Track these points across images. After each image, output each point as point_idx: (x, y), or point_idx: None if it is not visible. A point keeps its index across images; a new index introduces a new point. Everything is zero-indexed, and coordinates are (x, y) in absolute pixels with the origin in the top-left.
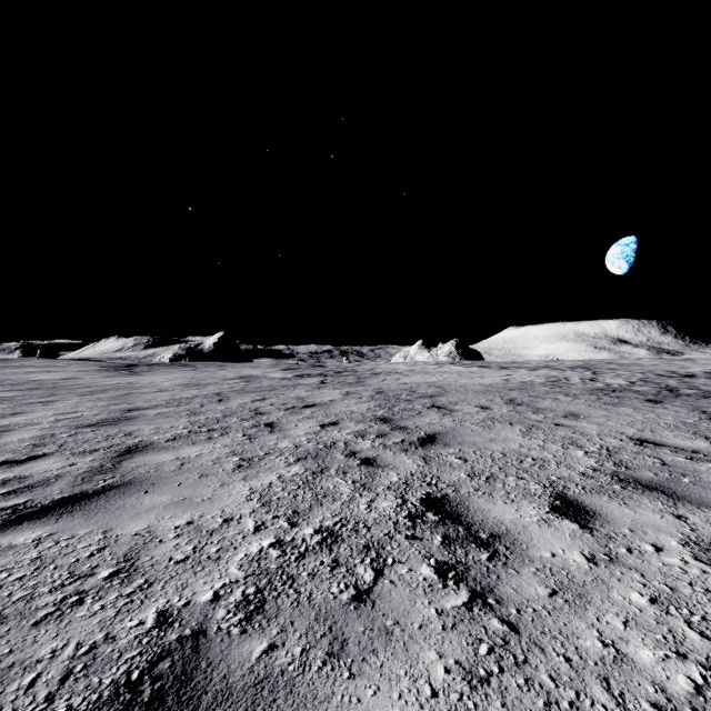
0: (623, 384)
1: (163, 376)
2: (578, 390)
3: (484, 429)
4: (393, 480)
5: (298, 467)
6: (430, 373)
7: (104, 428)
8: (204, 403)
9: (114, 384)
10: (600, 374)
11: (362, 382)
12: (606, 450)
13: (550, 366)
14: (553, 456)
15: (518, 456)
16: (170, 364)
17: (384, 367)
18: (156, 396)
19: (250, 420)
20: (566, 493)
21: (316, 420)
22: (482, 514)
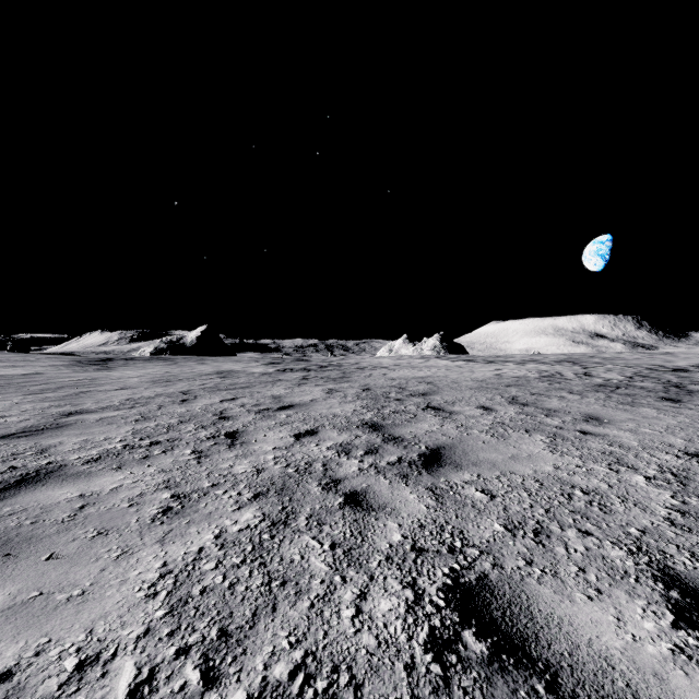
0: (622, 380)
1: (136, 371)
2: (579, 386)
3: (498, 440)
4: (394, 540)
5: (252, 511)
6: (417, 368)
7: (17, 441)
8: (164, 404)
9: (76, 381)
10: (591, 369)
11: (347, 378)
12: (670, 474)
13: (535, 359)
14: (608, 485)
15: (560, 485)
16: (148, 359)
17: (370, 361)
18: (113, 394)
19: (209, 428)
20: (674, 569)
21: (290, 427)
22: (563, 635)
